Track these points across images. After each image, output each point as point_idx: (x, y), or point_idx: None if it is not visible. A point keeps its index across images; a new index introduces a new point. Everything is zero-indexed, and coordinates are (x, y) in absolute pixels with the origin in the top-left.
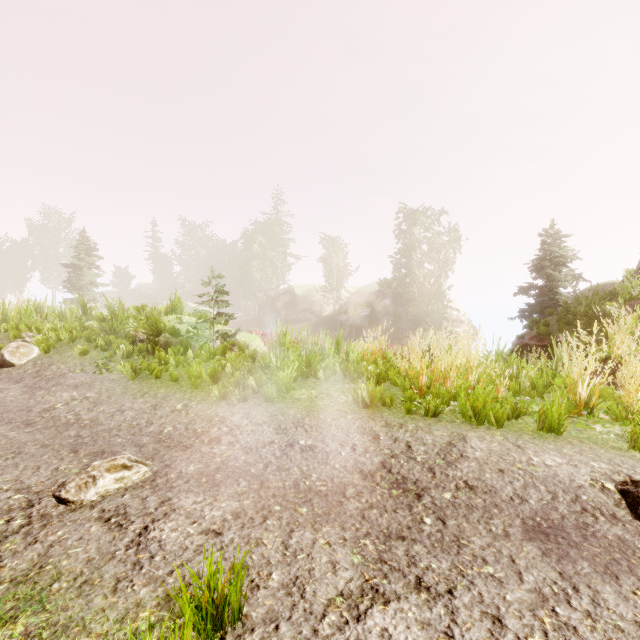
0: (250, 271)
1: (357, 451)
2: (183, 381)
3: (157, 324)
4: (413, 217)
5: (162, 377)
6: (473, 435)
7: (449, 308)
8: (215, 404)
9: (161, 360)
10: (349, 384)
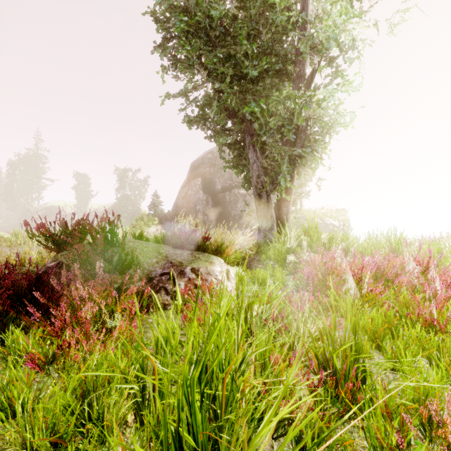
0: (10, 190)
1: None
2: None
3: None
4: (125, 172)
5: None
6: None
7: None
8: None
9: None
10: None
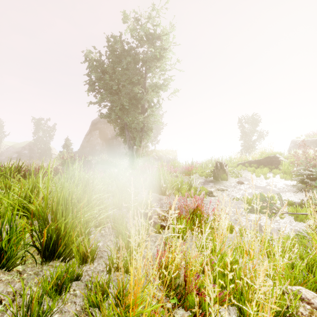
0: None
1: None
2: None
3: None
4: (39, 121)
5: None
6: None
7: (55, 154)
8: None
9: None
10: None
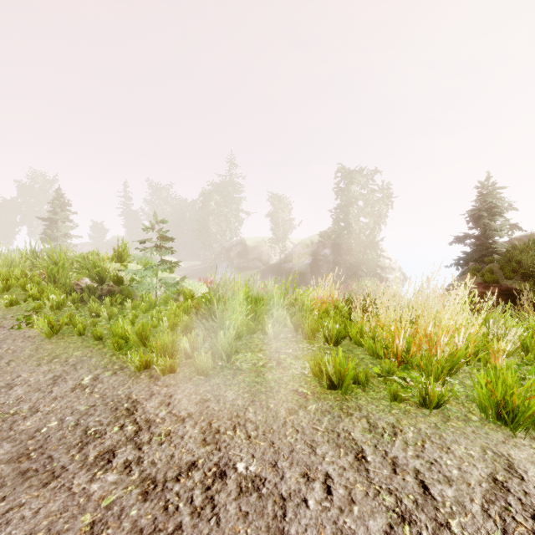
0: (207, 225)
1: (335, 497)
2: (109, 339)
3: (100, 272)
4: (350, 176)
5: (87, 333)
6: (521, 457)
7: (382, 257)
8: (133, 376)
9: (92, 312)
10: (303, 344)
